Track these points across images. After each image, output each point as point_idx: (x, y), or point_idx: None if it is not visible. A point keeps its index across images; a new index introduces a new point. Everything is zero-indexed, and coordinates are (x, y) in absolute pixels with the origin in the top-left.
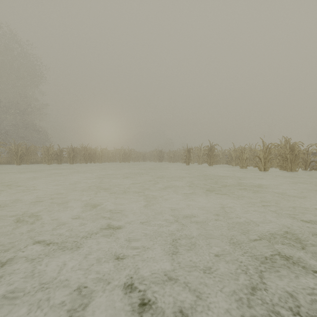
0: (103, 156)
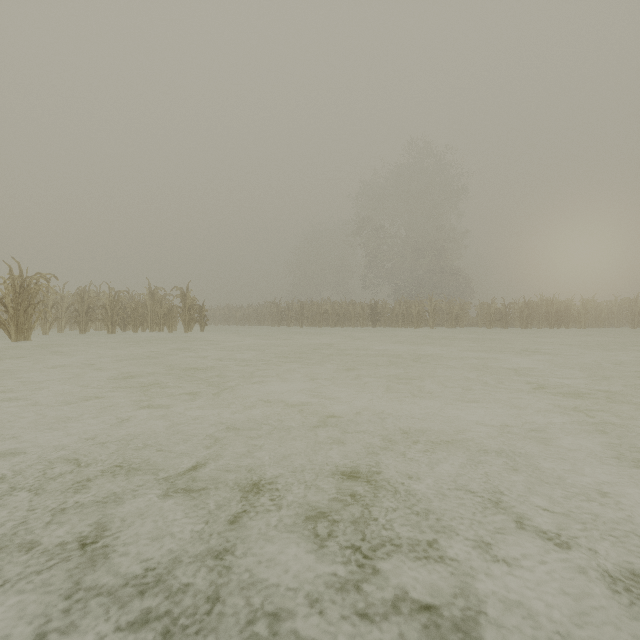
0: (588, 316)
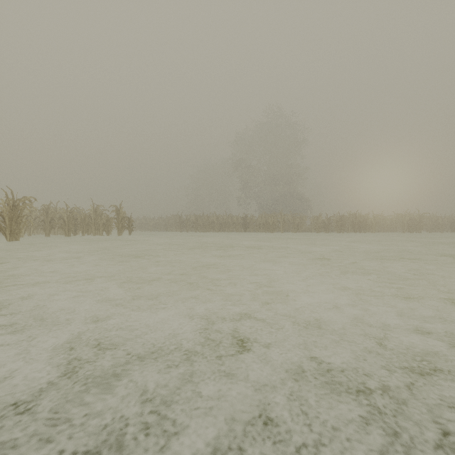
0: (377, 224)
